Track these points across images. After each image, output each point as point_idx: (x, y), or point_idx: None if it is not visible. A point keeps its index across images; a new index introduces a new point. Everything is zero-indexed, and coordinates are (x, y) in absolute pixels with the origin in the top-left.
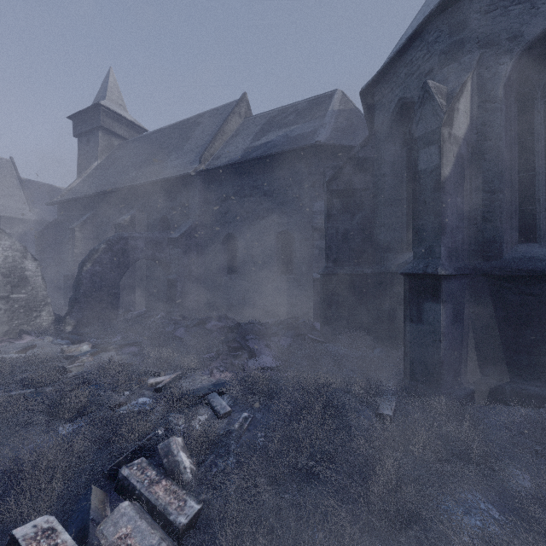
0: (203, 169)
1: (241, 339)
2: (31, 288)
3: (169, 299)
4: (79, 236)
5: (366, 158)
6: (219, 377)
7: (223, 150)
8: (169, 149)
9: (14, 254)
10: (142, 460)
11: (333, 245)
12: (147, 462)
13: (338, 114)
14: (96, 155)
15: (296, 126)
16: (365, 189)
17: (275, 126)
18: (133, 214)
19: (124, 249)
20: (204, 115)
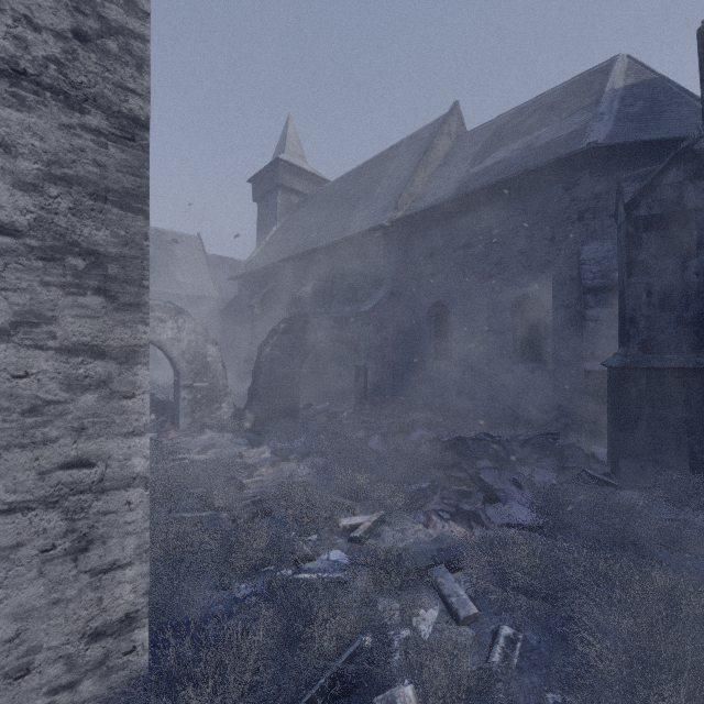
0: (401, 216)
1: (469, 467)
2: (213, 376)
3: (357, 393)
4: (258, 314)
5: None
6: (441, 530)
7: (428, 187)
8: (355, 198)
9: (197, 338)
10: None
11: (639, 315)
12: None
13: (624, 94)
14: (275, 219)
15: (544, 130)
16: None
17: (506, 138)
18: (314, 284)
19: (305, 329)
20: (399, 146)
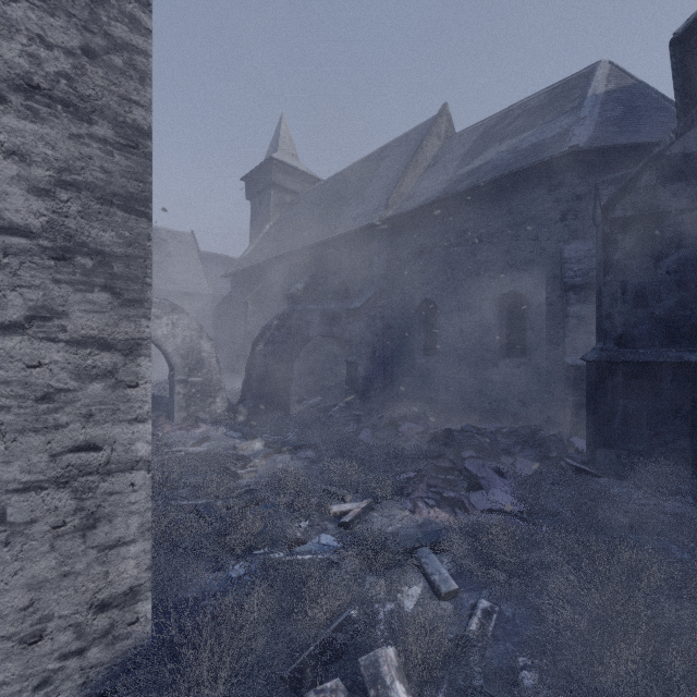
0: (391, 215)
1: (454, 457)
2: (207, 371)
3: (348, 388)
4: (252, 311)
5: (687, 154)
6: (427, 516)
7: (417, 187)
8: (347, 197)
9: (192, 334)
10: (336, 684)
11: (615, 312)
12: (345, 693)
13: (605, 99)
14: (268, 217)
15: (529, 133)
16: (685, 210)
17: (493, 140)
18: (307, 282)
19: (297, 325)
20: (389, 146)
